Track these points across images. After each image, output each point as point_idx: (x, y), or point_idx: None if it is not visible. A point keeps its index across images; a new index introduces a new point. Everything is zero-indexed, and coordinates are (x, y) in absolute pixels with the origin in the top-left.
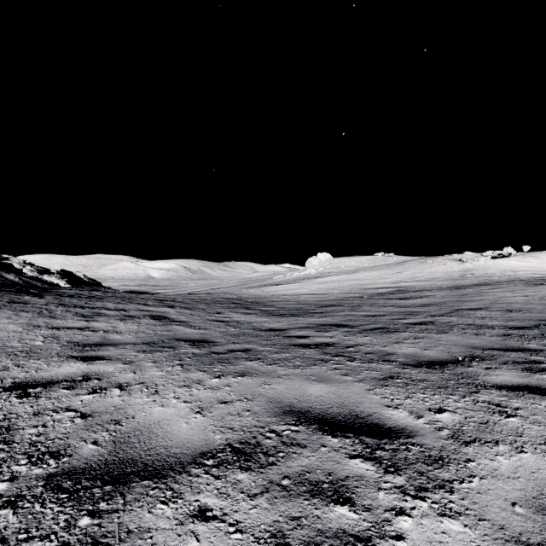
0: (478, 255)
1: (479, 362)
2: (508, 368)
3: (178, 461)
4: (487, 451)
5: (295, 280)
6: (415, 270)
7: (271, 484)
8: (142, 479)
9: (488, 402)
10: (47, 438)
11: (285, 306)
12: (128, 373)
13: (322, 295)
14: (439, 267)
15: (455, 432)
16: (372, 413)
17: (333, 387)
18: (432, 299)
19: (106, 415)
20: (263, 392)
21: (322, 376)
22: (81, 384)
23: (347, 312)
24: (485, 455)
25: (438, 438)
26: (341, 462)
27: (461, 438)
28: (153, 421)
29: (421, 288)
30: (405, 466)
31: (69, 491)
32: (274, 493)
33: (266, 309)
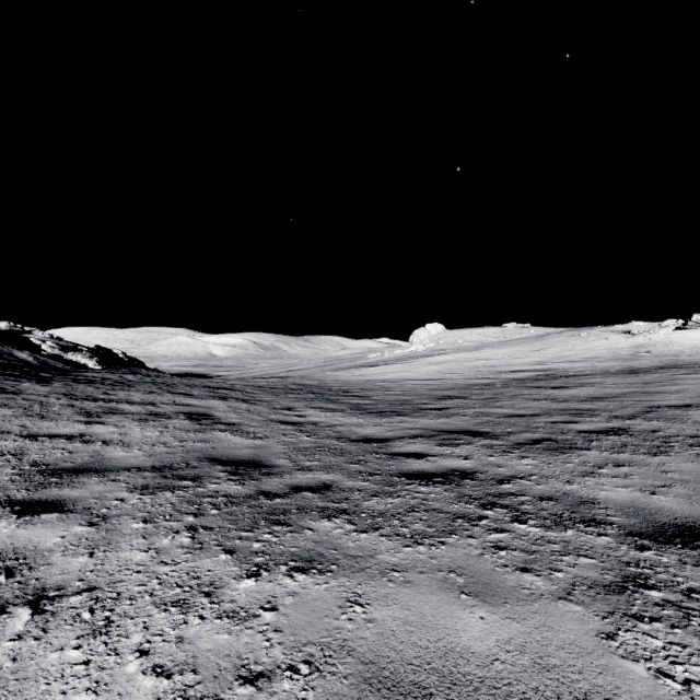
0: (652, 325)
1: None
2: None
3: None
4: None
5: (397, 359)
6: (563, 346)
7: None
8: None
9: None
10: None
11: (385, 398)
12: (78, 554)
13: (436, 381)
14: (599, 342)
15: None
16: None
17: (514, 622)
18: (600, 388)
19: None
20: (349, 633)
21: (476, 574)
22: None
23: (478, 409)
24: None
25: None
26: None
27: None
28: None
29: (578, 372)
30: None
31: None
32: None
33: (358, 402)
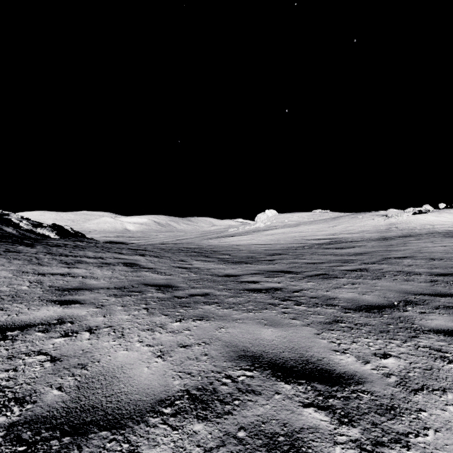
0: (400, 211)
1: (413, 306)
2: (441, 312)
3: (137, 409)
4: (437, 400)
5: (247, 232)
6: (347, 224)
7: (227, 436)
8: (101, 429)
9: (429, 347)
10: (15, 382)
11: (238, 255)
12: (98, 316)
13: (270, 245)
14: (368, 221)
15: (403, 378)
16: (321, 358)
17: (283, 331)
18: (363, 248)
19: (73, 359)
20: (219, 335)
21: (272, 320)
22: (55, 327)
23: (292, 260)
24: (435, 404)
25: (386, 385)
26: (295, 412)
27: (409, 386)
28: (116, 365)
29: (354, 239)
30: (358, 416)
31: (27, 443)
32: (230, 447)
33: (222, 257)
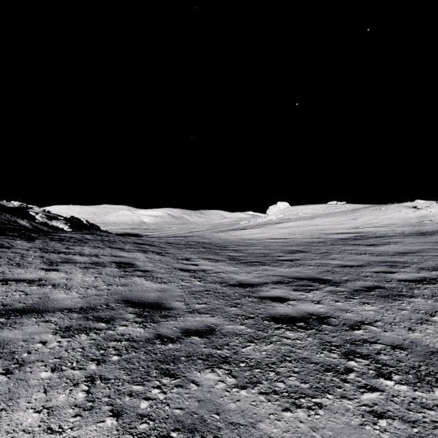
0: (430, 202)
1: None
2: None
3: None
4: None
5: (258, 225)
6: (370, 216)
7: None
8: None
9: None
10: None
11: (252, 252)
12: None
13: (286, 240)
14: (394, 214)
15: None
16: None
17: None
18: (402, 245)
19: None
20: None
21: None
22: None
23: (318, 260)
24: None
25: None
26: None
27: None
28: None
29: (383, 234)
30: None
31: None
32: None
33: (234, 254)
